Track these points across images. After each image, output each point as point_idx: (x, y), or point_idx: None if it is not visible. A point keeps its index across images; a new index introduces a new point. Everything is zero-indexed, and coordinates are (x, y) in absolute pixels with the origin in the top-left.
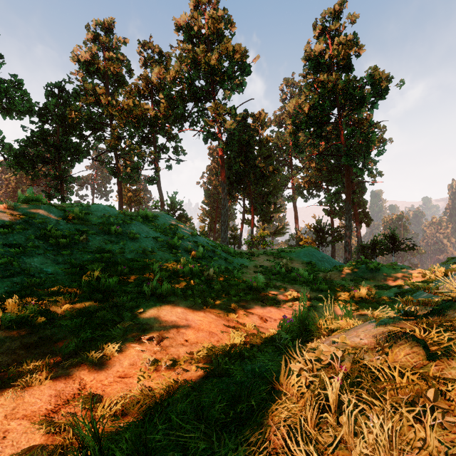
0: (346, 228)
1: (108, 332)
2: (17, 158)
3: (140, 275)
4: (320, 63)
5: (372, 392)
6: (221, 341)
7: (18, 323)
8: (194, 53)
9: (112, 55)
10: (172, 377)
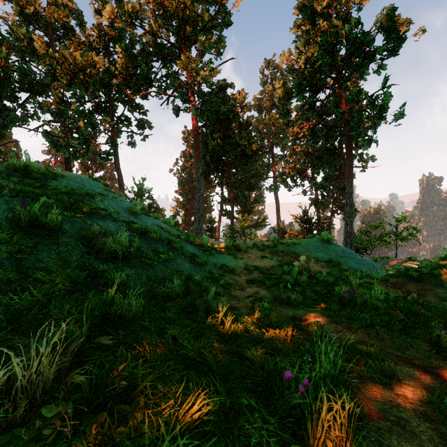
0: (347, 215)
1: None
2: None
3: None
4: (317, 11)
5: None
6: None
7: None
8: None
9: None
10: None
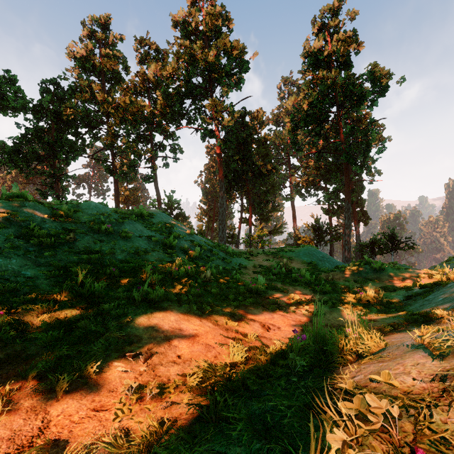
0: (345, 227)
1: (88, 346)
2: (11, 156)
3: (130, 277)
4: (319, 59)
5: None
6: (220, 357)
7: None
8: (191, 50)
9: (109, 51)
10: (157, 412)
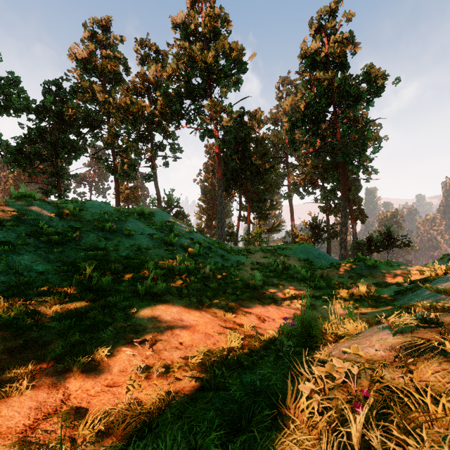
0: (342, 225)
1: (98, 334)
2: (14, 155)
3: (134, 273)
4: (316, 60)
5: (400, 423)
6: (218, 344)
7: (3, 325)
8: (190, 51)
9: (110, 53)
10: (164, 386)
